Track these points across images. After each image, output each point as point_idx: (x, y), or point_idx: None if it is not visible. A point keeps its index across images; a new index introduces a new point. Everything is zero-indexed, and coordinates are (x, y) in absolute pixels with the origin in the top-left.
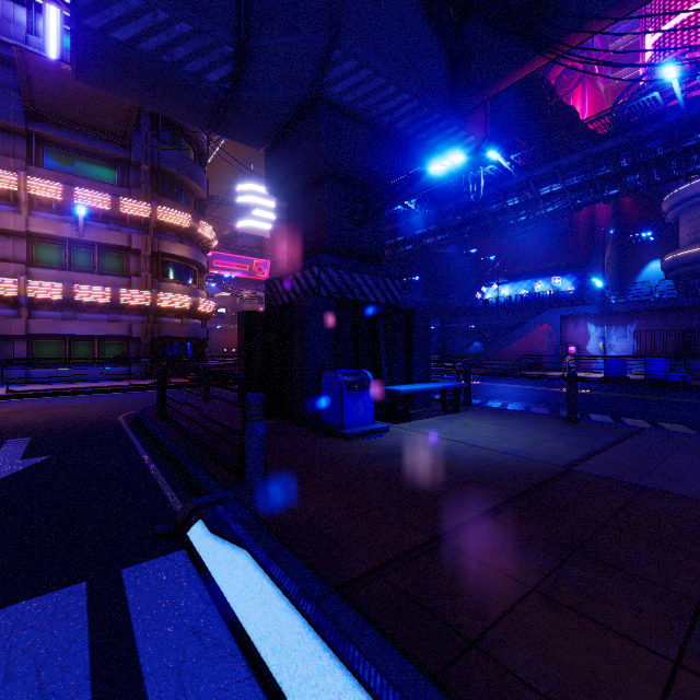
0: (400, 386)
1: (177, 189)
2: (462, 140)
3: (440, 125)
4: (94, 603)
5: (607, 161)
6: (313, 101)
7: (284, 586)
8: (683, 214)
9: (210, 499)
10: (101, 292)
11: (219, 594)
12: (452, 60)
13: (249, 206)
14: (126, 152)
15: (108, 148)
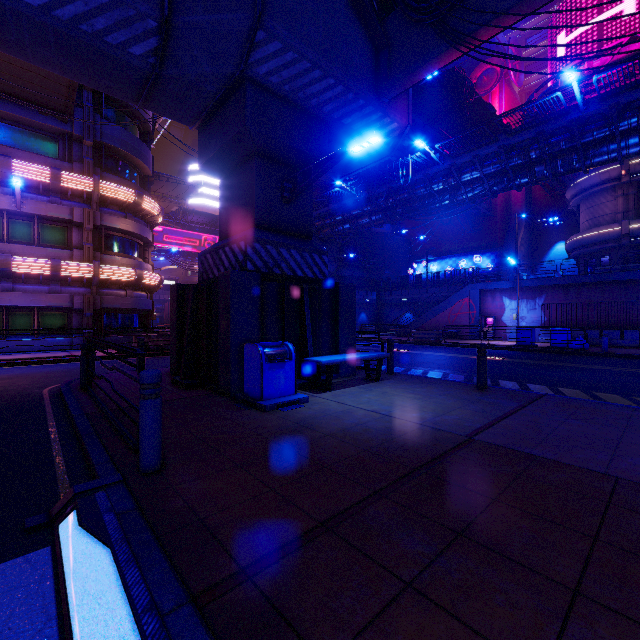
0: (324, 357)
1: (122, 165)
2: (386, 126)
3: (365, 110)
4: None
5: (519, 152)
6: (240, 80)
7: (133, 597)
8: (583, 202)
9: (94, 485)
10: (40, 264)
11: (64, 606)
12: (376, 50)
13: (196, 184)
14: (67, 127)
15: (49, 122)
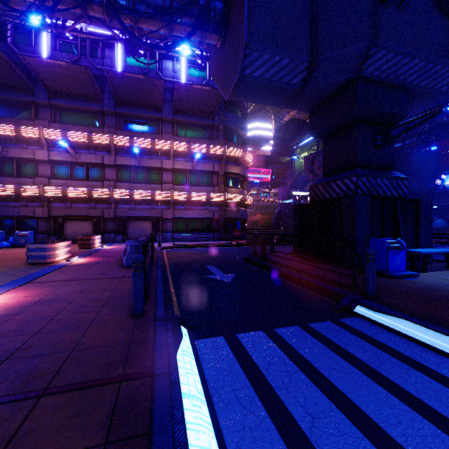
0: (417, 249)
1: (234, 136)
2: None
3: (440, 72)
4: (344, 328)
5: None
6: (352, 80)
7: (447, 334)
8: None
9: (354, 297)
10: (202, 195)
11: (403, 334)
12: None
13: (268, 139)
14: (212, 121)
15: (204, 121)
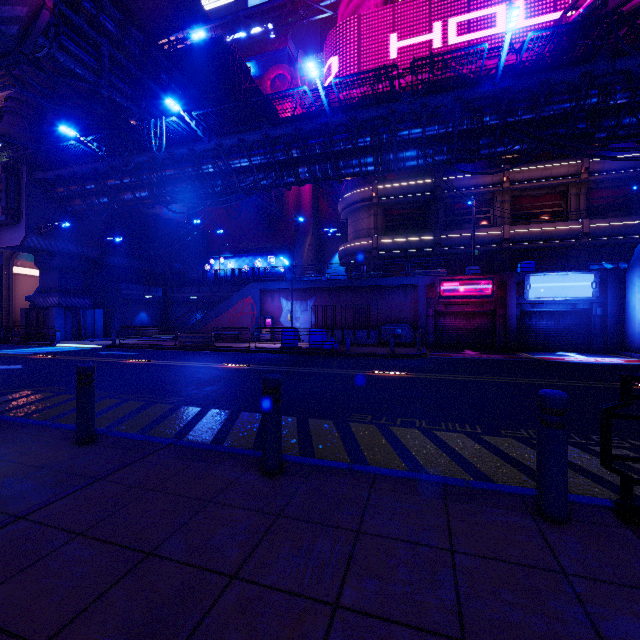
0: None
1: None
2: None
3: None
4: None
5: (283, 147)
6: None
7: None
8: (349, 216)
9: None
10: None
11: None
12: None
13: None
14: None
15: None
